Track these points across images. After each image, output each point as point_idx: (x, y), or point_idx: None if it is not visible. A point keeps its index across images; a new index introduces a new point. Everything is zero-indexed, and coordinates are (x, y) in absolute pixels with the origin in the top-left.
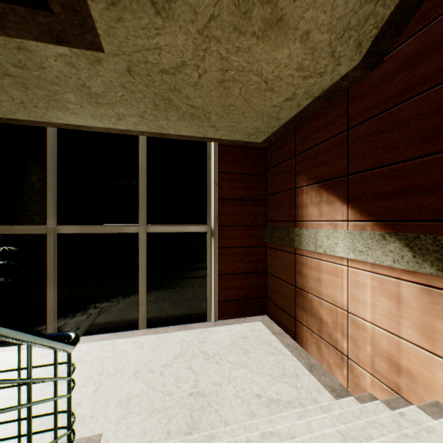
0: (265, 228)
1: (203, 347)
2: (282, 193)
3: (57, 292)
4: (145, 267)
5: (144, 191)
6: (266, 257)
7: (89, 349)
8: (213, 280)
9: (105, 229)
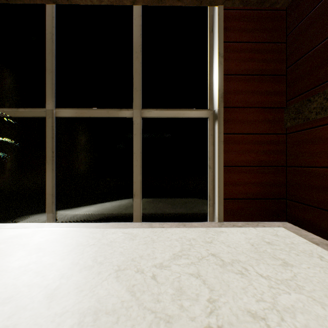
0: (285, 109)
1: (212, 249)
2: (326, 40)
3: (56, 176)
4: (139, 155)
5: (138, 71)
6: (287, 148)
7: (76, 234)
8: (217, 172)
9: (100, 113)
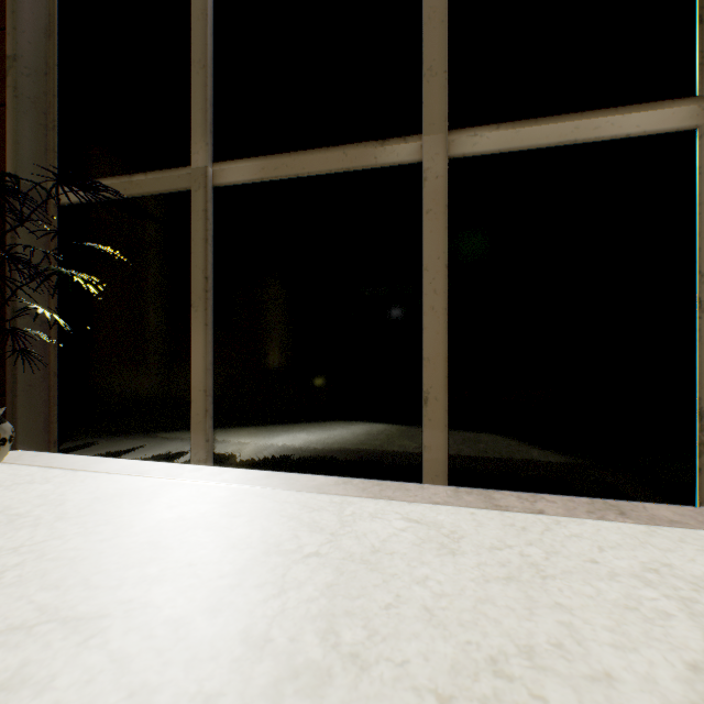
0: None
1: None
2: None
3: (214, 344)
4: (441, 274)
5: (439, 12)
6: None
7: (262, 508)
8: None
9: (324, 161)
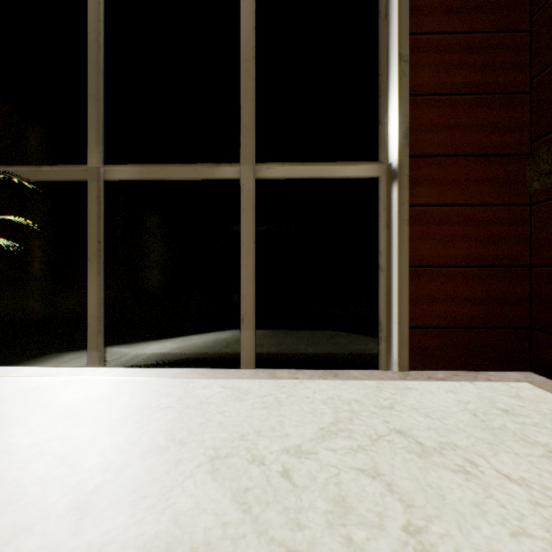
0: (529, 158)
1: (396, 421)
2: None
3: (105, 285)
4: (251, 246)
5: (250, 94)
6: (532, 231)
7: (139, 388)
8: (397, 278)
9: (181, 172)
